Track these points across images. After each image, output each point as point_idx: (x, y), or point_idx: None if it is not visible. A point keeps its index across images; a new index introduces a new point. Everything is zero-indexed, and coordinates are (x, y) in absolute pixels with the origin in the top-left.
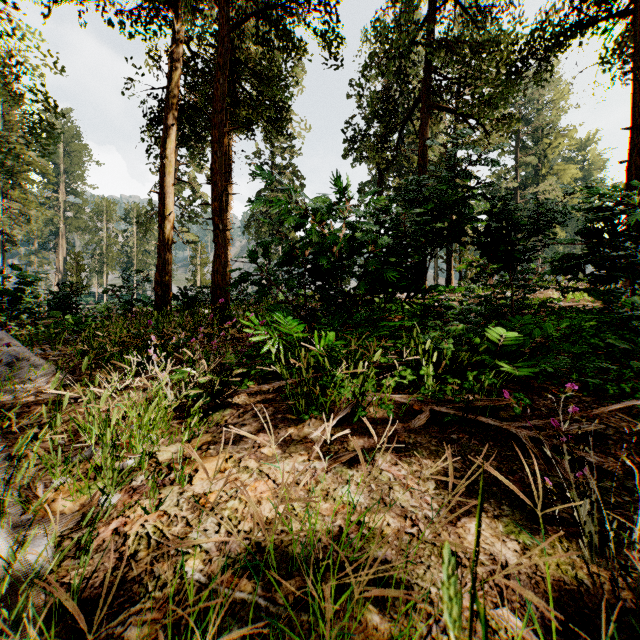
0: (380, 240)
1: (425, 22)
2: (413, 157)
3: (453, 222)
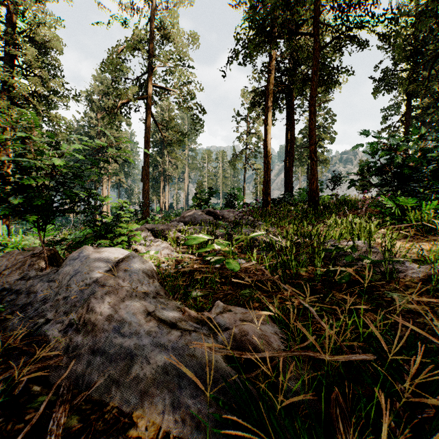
0: None
1: None
2: None
3: None
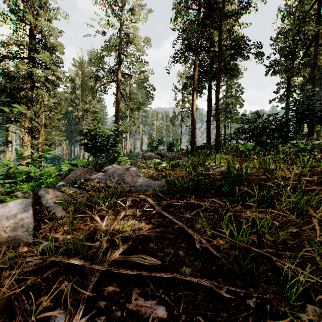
0: (272, 126)
1: (314, 3)
2: (308, 70)
3: (307, 114)
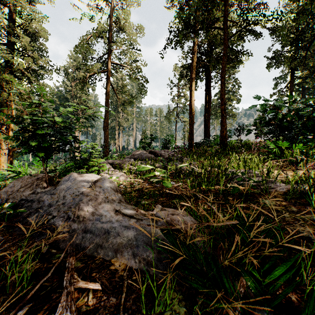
0: (314, 114)
1: None
2: None
3: None
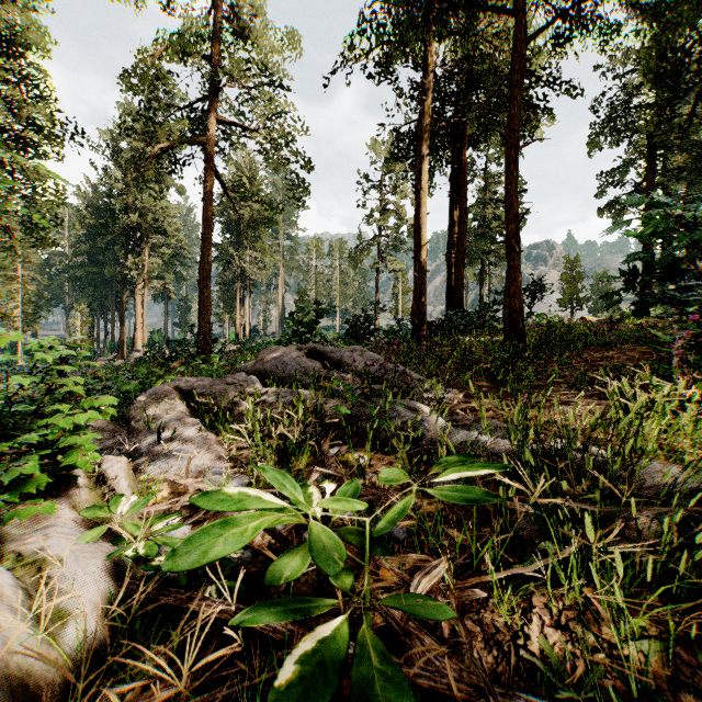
0: None
1: None
2: None
3: None
